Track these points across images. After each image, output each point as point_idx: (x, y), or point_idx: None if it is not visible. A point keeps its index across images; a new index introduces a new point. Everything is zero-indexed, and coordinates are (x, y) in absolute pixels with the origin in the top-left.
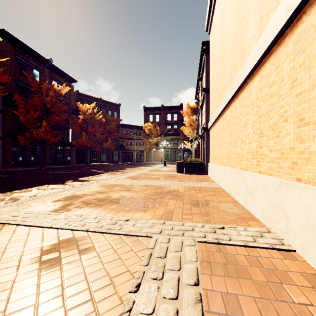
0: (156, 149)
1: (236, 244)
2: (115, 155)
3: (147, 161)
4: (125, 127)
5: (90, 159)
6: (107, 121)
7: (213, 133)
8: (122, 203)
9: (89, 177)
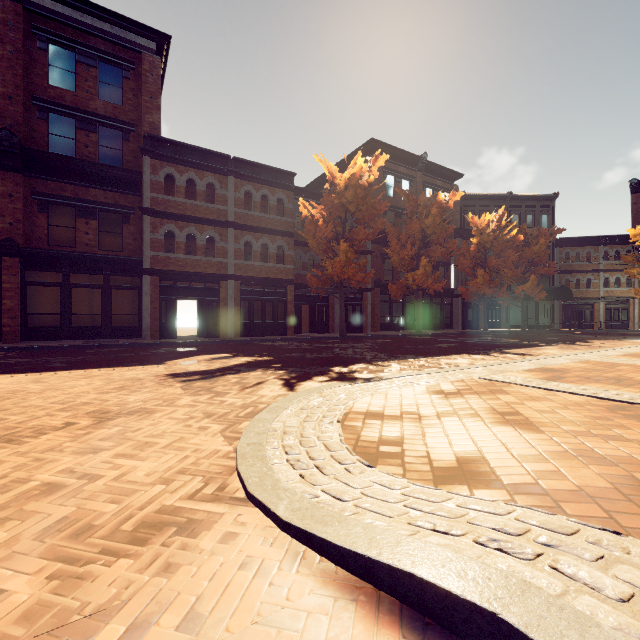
0: None
1: None
2: (543, 312)
3: None
4: (571, 244)
5: (487, 321)
6: (525, 239)
7: None
8: None
9: (523, 350)
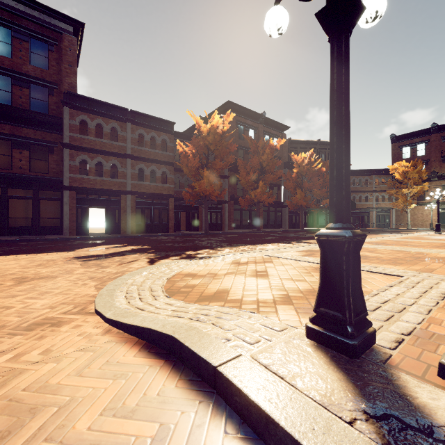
0: (419, 206)
1: None
2: None
3: (399, 226)
4: (356, 174)
5: (304, 223)
6: (327, 170)
7: None
8: (365, 259)
9: (313, 241)
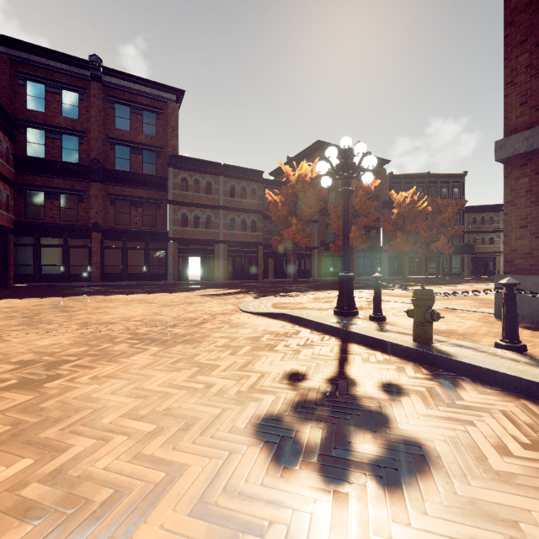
0: None
1: (469, 310)
2: (455, 263)
3: None
4: (477, 211)
5: (409, 270)
6: (437, 208)
7: None
8: None
9: None
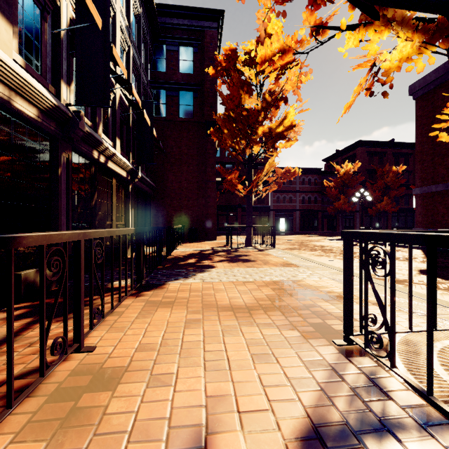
0: None
1: None
2: None
3: None
4: None
5: None
6: None
7: None
8: None
9: None
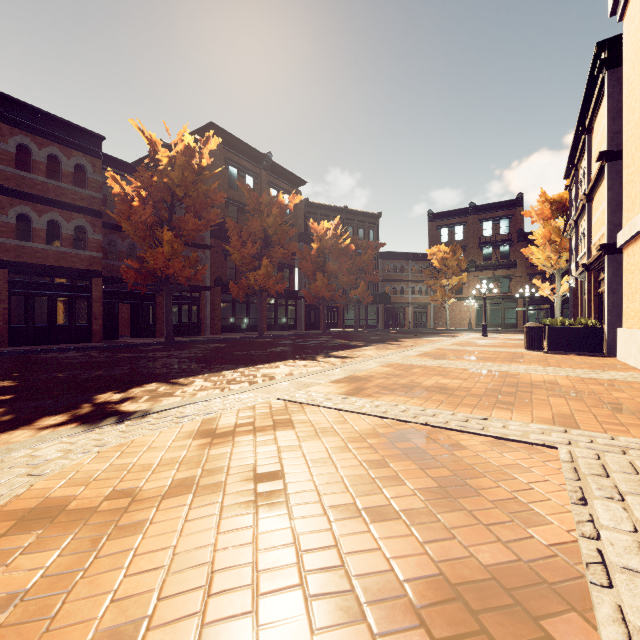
0: (457, 301)
1: None
2: (371, 314)
3: (437, 325)
4: (390, 257)
5: (327, 322)
6: (357, 249)
7: (637, 257)
8: (448, 394)
9: (347, 352)
